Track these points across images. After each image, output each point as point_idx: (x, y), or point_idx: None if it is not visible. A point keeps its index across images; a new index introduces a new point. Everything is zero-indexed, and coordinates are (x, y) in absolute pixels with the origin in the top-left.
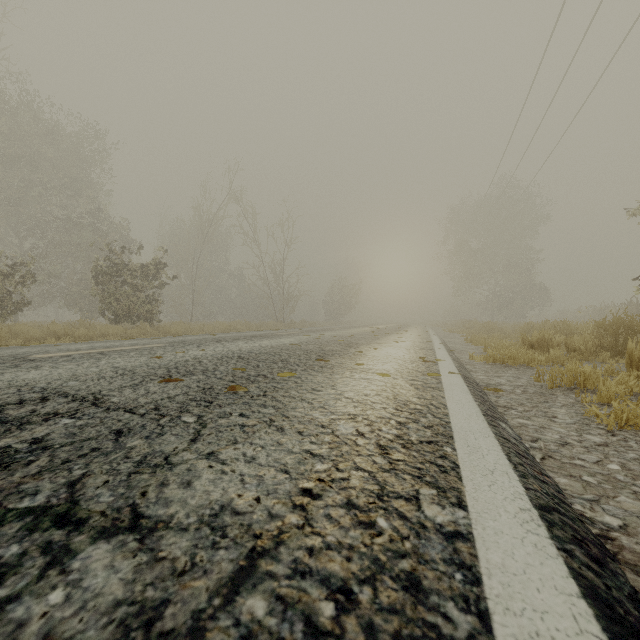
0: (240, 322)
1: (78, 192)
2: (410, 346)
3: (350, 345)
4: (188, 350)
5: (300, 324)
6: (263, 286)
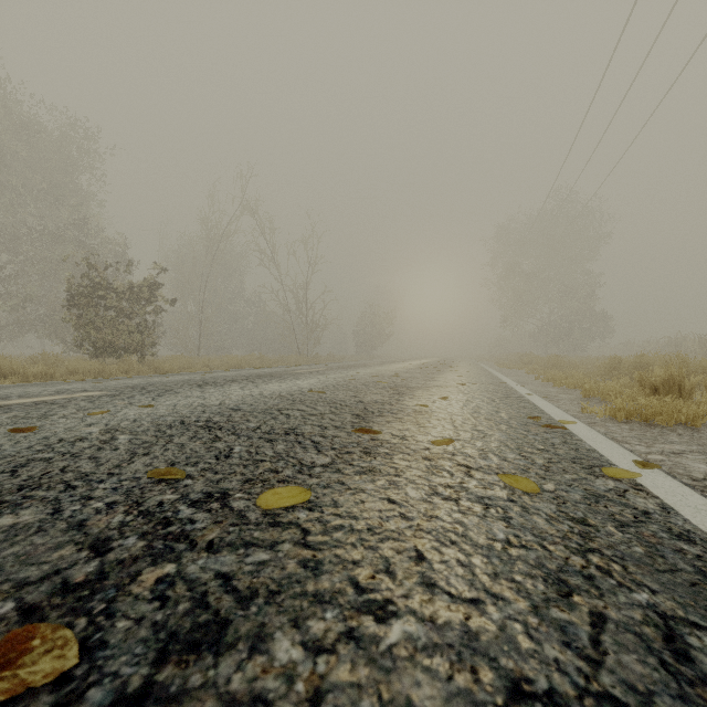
0: (255, 356)
1: (59, 200)
2: (486, 391)
3: (400, 391)
4: (128, 405)
5: (327, 358)
6: (283, 314)
